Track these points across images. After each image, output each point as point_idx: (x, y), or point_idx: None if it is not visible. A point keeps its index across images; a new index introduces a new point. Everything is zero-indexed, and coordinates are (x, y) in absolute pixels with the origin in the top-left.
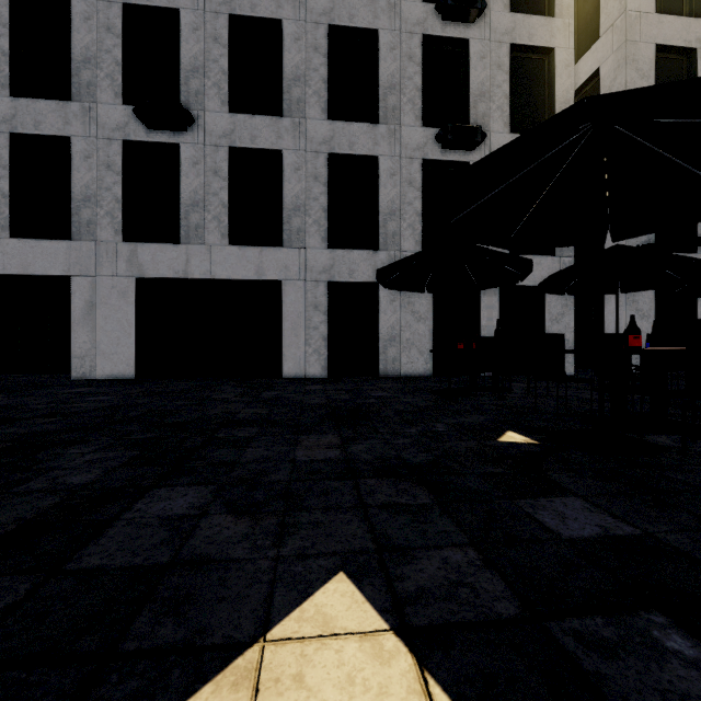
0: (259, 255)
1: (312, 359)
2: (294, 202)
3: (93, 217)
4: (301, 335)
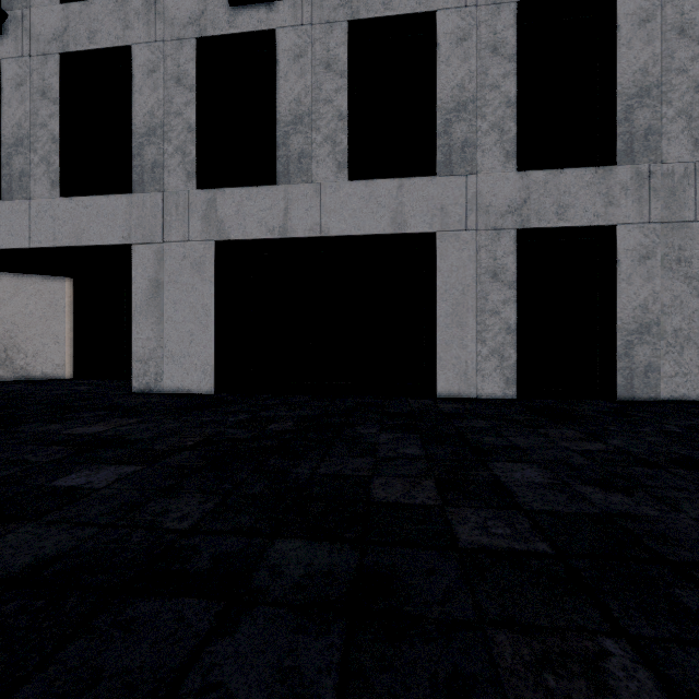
0: (396, 193)
1: (488, 366)
2: (455, 96)
3: (159, 157)
4: (469, 325)
